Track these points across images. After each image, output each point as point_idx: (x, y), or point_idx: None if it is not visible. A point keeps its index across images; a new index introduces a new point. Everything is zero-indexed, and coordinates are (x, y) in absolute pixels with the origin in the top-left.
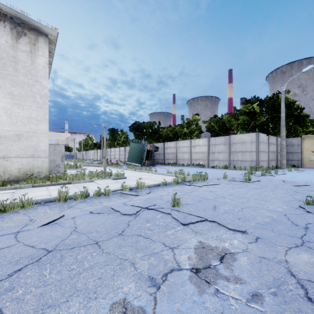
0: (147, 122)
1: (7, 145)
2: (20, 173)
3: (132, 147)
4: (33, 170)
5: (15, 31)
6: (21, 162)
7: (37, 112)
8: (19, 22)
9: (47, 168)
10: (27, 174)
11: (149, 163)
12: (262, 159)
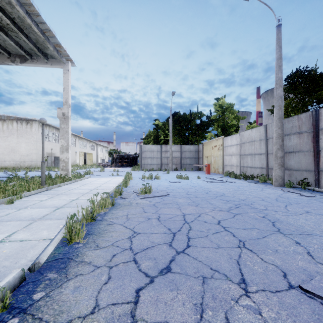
0: None
1: (25, 158)
2: (28, 167)
3: None
4: (31, 166)
5: (27, 122)
6: (28, 163)
7: (32, 146)
8: (28, 119)
9: (35, 165)
10: (30, 167)
11: (114, 165)
12: (149, 163)
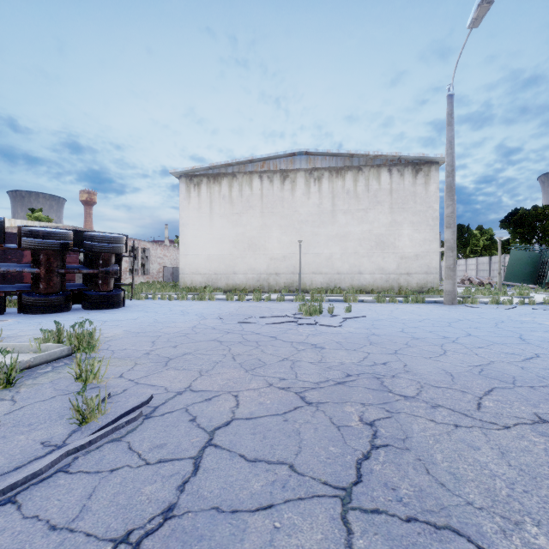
0: (545, 206)
1: (409, 264)
2: (417, 287)
3: (515, 258)
4: (426, 285)
5: (414, 170)
6: (418, 277)
7: (429, 233)
8: (417, 162)
9: (437, 283)
10: (422, 288)
11: None
12: None
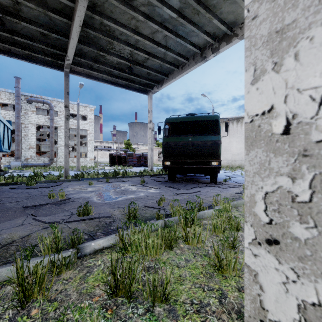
0: None
1: (235, 157)
2: (238, 166)
3: None
4: (241, 165)
5: (237, 121)
6: (238, 162)
7: (242, 145)
8: (238, 118)
9: None
10: (240, 166)
11: None
12: None
